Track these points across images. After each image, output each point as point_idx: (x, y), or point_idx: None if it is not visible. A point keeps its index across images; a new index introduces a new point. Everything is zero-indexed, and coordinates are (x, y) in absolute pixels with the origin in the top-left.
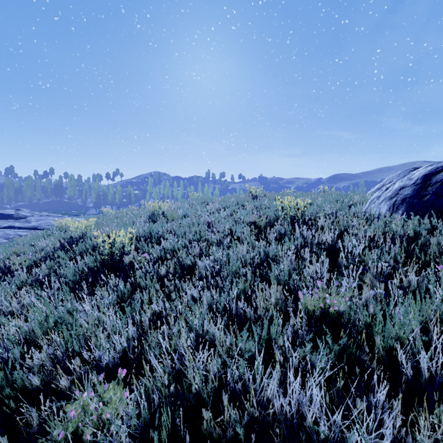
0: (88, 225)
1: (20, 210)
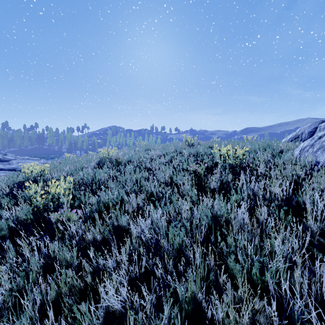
0: (41, 170)
1: (6, 154)
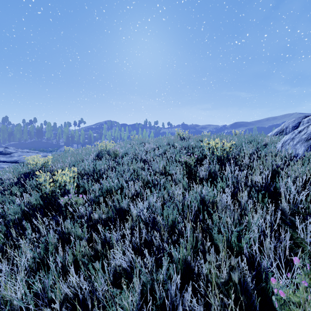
0: (45, 162)
1: (8, 147)
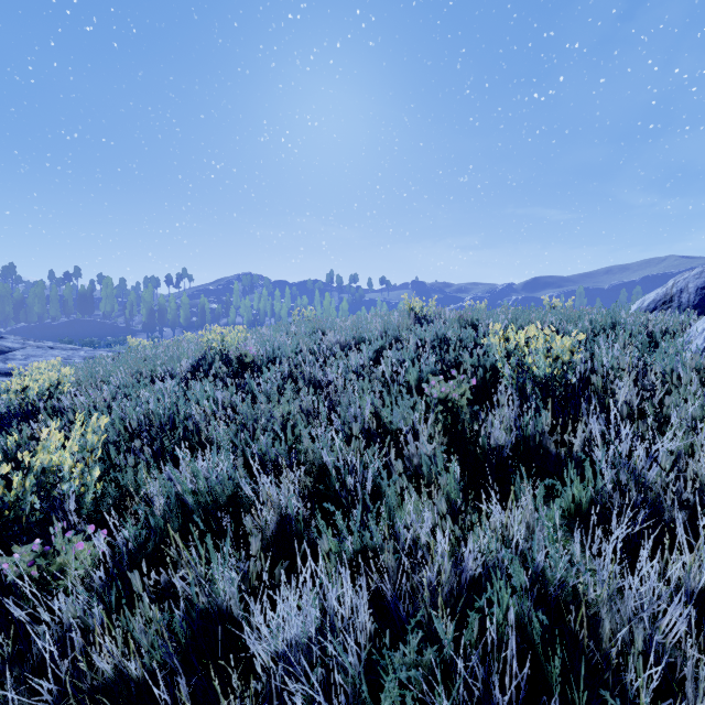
0: (50, 386)
1: (3, 337)
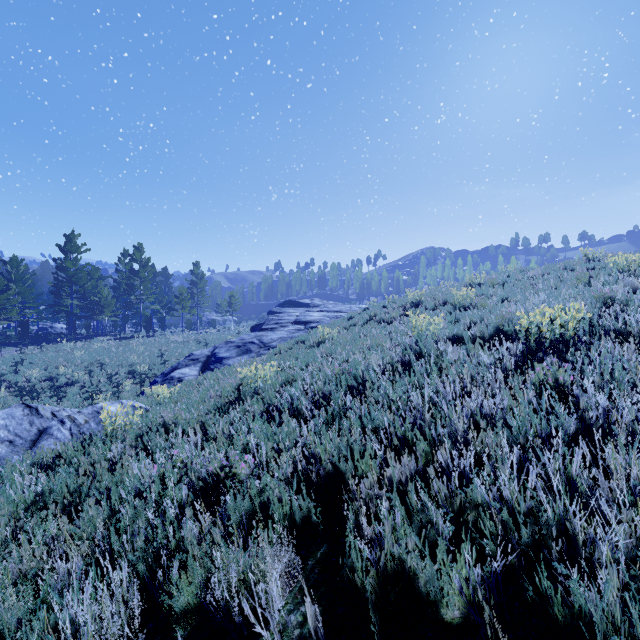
0: (422, 293)
1: (313, 299)
